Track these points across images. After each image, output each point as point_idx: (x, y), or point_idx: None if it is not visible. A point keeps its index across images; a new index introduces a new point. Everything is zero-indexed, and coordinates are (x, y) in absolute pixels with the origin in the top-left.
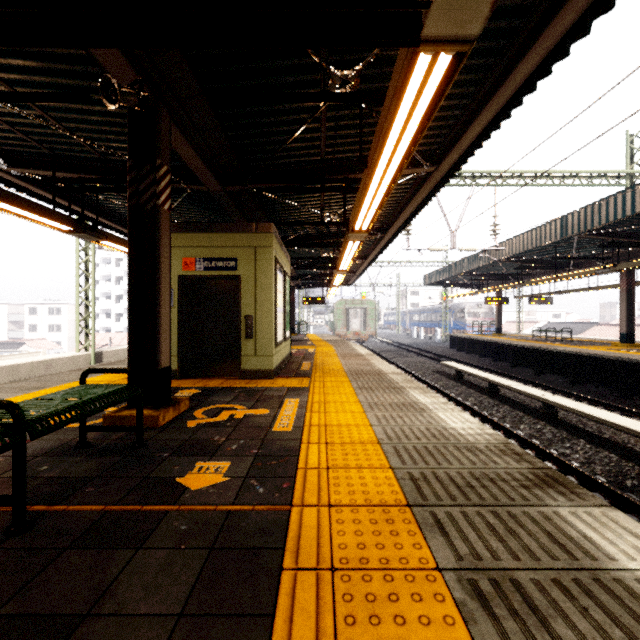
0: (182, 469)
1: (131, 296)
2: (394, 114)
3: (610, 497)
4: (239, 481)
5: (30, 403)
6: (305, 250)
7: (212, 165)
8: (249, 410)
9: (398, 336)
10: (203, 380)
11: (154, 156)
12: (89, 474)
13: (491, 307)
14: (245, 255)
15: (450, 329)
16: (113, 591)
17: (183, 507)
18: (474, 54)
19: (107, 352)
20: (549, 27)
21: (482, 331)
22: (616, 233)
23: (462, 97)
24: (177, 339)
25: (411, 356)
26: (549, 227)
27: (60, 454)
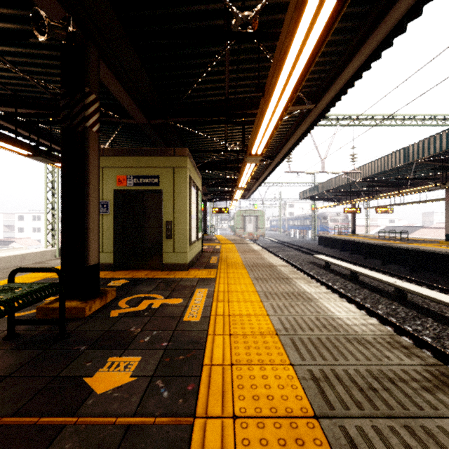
0: (94, 366)
1: (64, 204)
2: (291, 37)
3: None
4: (145, 381)
5: None
6: (213, 173)
7: (139, 102)
8: (165, 299)
9: (280, 236)
10: (133, 271)
11: (84, 86)
12: (3, 372)
13: (347, 215)
14: (166, 173)
15: (317, 231)
16: None
17: (82, 419)
18: (353, 2)
19: None
20: None
21: (341, 232)
22: (445, 160)
23: (339, 44)
24: (112, 239)
25: (290, 250)
26: (394, 155)
27: None
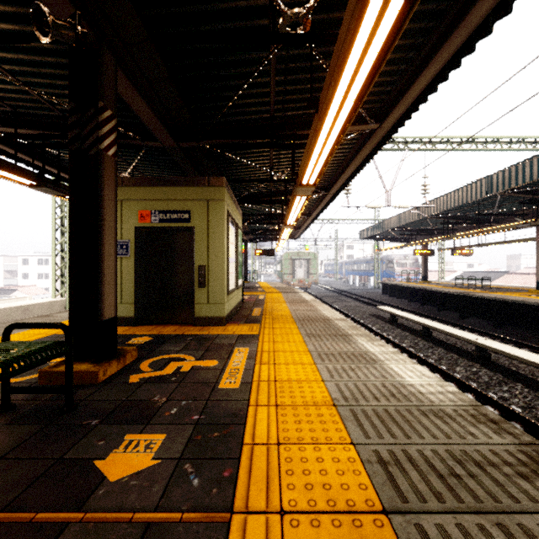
0: (107, 445)
1: (72, 244)
2: (353, 38)
3: None
4: (171, 465)
5: None
6: (256, 207)
7: (166, 121)
8: (197, 361)
9: (336, 283)
10: (158, 327)
11: (98, 100)
12: None
13: (416, 258)
14: (198, 208)
15: (381, 277)
16: None
17: (90, 515)
18: None
19: None
20: None
21: (410, 279)
22: (536, 191)
23: (410, 49)
24: (133, 288)
25: (349, 301)
26: (475, 186)
27: None
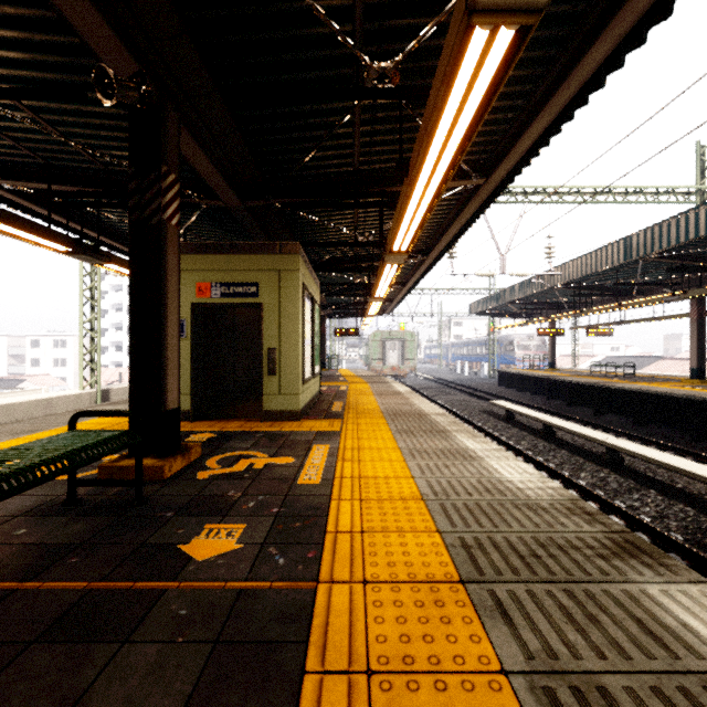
0: (187, 533)
1: (132, 326)
2: (441, 109)
3: (689, 558)
4: (255, 549)
5: (1, 455)
6: (337, 275)
7: (230, 176)
8: (271, 458)
9: (440, 371)
10: (220, 422)
11: (160, 162)
12: (75, 539)
13: (543, 339)
14: (268, 279)
15: (498, 364)
16: (85, 705)
17: (185, 584)
18: (532, 44)
19: (115, 389)
20: (623, 9)
21: (534, 366)
22: (686, 256)
23: (517, 97)
24: (190, 375)
25: (455, 394)
26: (611, 249)
27: (43, 513)
